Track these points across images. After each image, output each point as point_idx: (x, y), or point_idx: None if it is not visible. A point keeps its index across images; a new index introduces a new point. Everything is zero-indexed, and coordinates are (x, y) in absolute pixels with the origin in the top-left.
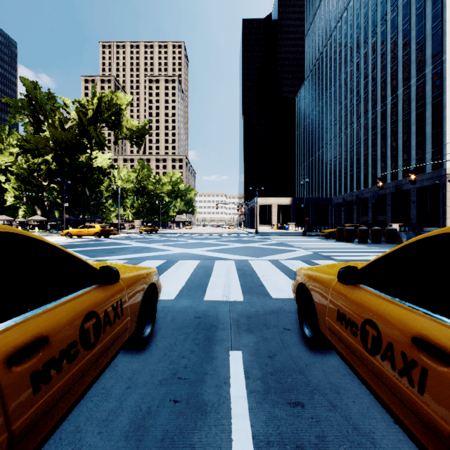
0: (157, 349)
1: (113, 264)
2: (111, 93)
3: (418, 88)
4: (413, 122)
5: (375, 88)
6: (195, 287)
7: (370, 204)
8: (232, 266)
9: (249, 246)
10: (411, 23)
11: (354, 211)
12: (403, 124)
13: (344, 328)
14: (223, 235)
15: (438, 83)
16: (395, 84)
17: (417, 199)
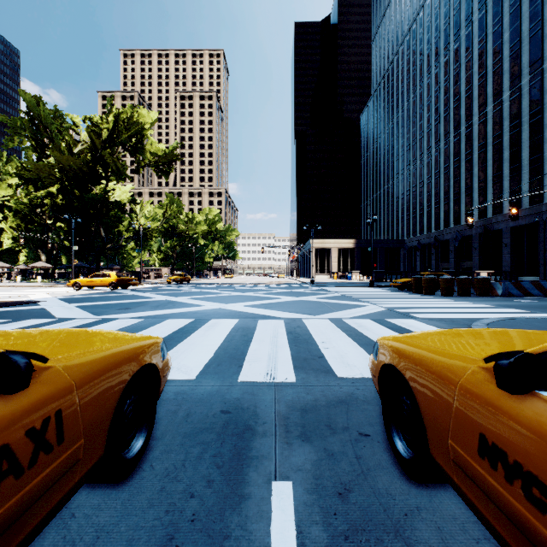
0: (151, 476)
1: (82, 334)
2: (131, 108)
3: (512, 104)
4: (505, 146)
5: (459, 104)
6: (227, 360)
7: (452, 247)
8: (280, 327)
9: (304, 300)
10: (503, 24)
11: (432, 257)
12: (493, 149)
13: (504, 480)
14: (271, 286)
15: (537, 97)
16: (483, 100)
17: (511, 241)
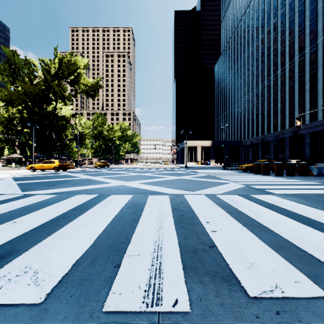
0: None
1: None
2: (69, 54)
3: (311, 55)
4: (307, 82)
5: (276, 57)
6: (105, 253)
7: (272, 145)
8: (166, 203)
9: (182, 178)
10: (305, 5)
11: (259, 151)
12: (299, 84)
13: None
14: (160, 169)
15: None
16: (292, 53)
17: (310, 141)
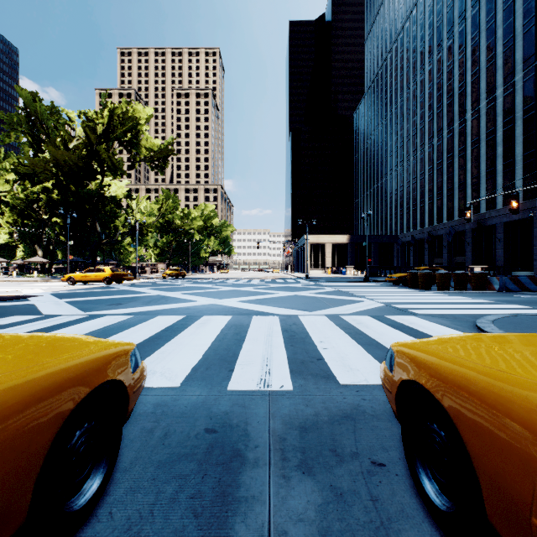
0: (106, 531)
1: (22, 344)
2: (126, 103)
3: (506, 100)
4: (499, 142)
5: (452, 101)
6: (217, 363)
7: (445, 242)
8: (275, 324)
9: (299, 295)
10: (497, 20)
11: (426, 252)
12: (486, 145)
13: None
14: (266, 281)
15: (531, 93)
16: (476, 96)
17: (504, 236)
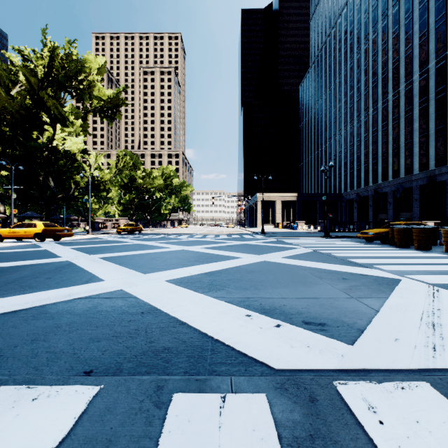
0: None
1: None
2: (69, 44)
3: None
4: None
5: (398, 64)
6: None
7: (390, 199)
8: None
9: (270, 261)
10: None
11: (370, 208)
12: (436, 103)
13: None
14: (221, 237)
15: None
16: (425, 57)
17: None
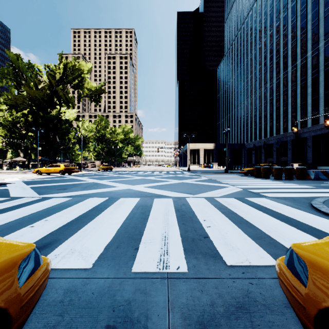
0: None
1: None
2: (74, 60)
3: (313, 59)
4: (309, 85)
5: (279, 60)
6: (125, 241)
7: (274, 148)
8: (170, 205)
9: (185, 182)
10: (307, 9)
11: (262, 154)
12: (301, 87)
13: None
14: (163, 173)
15: None
16: (294, 57)
17: (312, 144)
